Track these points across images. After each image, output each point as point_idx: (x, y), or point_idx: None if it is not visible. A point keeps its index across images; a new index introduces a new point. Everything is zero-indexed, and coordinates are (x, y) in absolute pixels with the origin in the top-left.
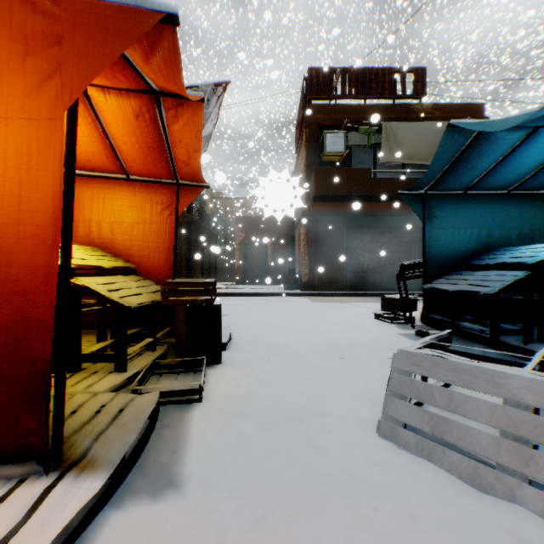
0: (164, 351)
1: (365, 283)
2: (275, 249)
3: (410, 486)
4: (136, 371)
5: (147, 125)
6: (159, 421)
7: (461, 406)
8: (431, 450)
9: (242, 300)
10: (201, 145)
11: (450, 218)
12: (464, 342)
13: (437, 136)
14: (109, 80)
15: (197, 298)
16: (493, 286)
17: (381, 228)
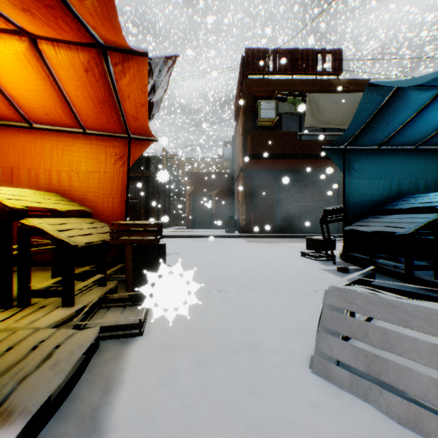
0: (114, 286)
1: (292, 227)
2: (218, 199)
3: (348, 434)
4: (83, 305)
5: (97, 80)
6: (97, 356)
7: (397, 345)
8: (367, 390)
9: (190, 241)
10: (154, 109)
11: (367, 170)
12: (380, 276)
13: (351, 105)
14: (53, 28)
15: (145, 238)
16: (407, 228)
17: (305, 181)
